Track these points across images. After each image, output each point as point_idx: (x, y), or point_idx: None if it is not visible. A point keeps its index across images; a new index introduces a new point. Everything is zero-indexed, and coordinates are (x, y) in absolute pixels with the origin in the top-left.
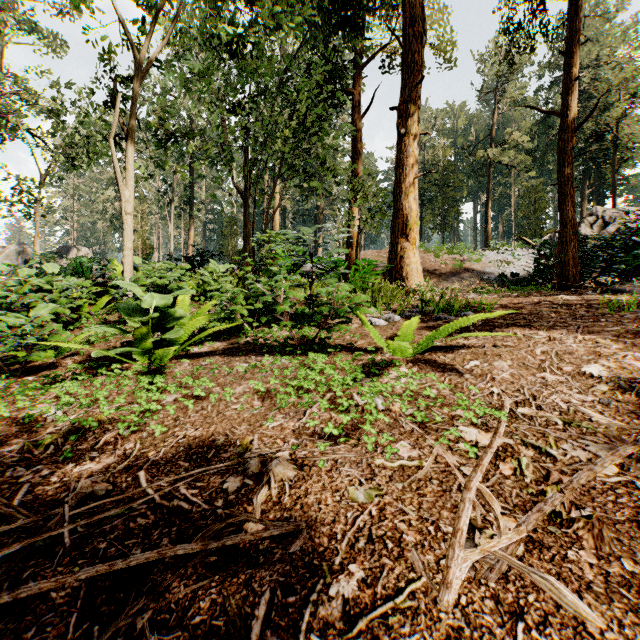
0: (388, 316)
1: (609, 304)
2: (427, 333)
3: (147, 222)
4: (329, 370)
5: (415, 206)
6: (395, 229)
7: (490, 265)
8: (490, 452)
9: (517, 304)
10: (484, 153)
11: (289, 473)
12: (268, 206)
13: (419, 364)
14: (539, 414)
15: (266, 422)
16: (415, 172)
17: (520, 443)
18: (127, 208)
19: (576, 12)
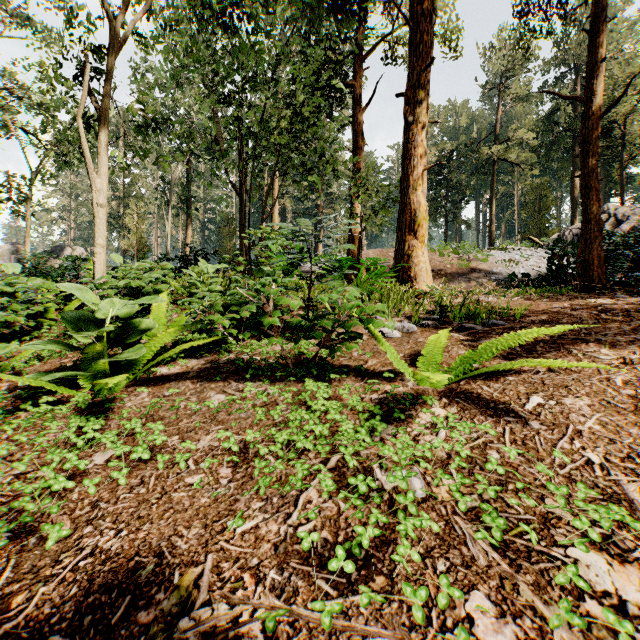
0: (401, 325)
1: None
2: (455, 349)
3: (143, 221)
4: (334, 414)
5: (424, 200)
6: (402, 225)
7: (497, 265)
8: None
9: (547, 309)
10: (488, 150)
11: None
12: (265, 202)
13: (458, 401)
14: None
15: (231, 523)
16: (424, 164)
17: None
18: (98, 199)
19: None
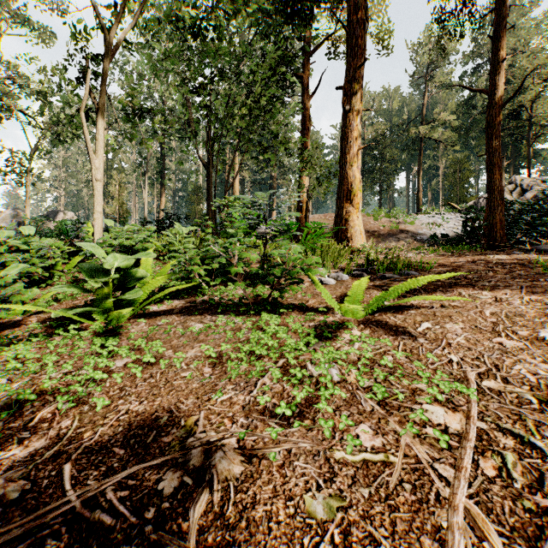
0: (336, 275)
1: (543, 264)
2: (375, 292)
3: (124, 190)
4: (281, 334)
5: (358, 174)
6: (341, 195)
7: (422, 227)
8: (469, 447)
9: (454, 263)
10: (416, 130)
11: (235, 469)
12: (228, 175)
13: (371, 326)
14: (507, 389)
15: (214, 395)
16: (358, 144)
17: (495, 428)
18: (97, 175)
19: (503, 1)
